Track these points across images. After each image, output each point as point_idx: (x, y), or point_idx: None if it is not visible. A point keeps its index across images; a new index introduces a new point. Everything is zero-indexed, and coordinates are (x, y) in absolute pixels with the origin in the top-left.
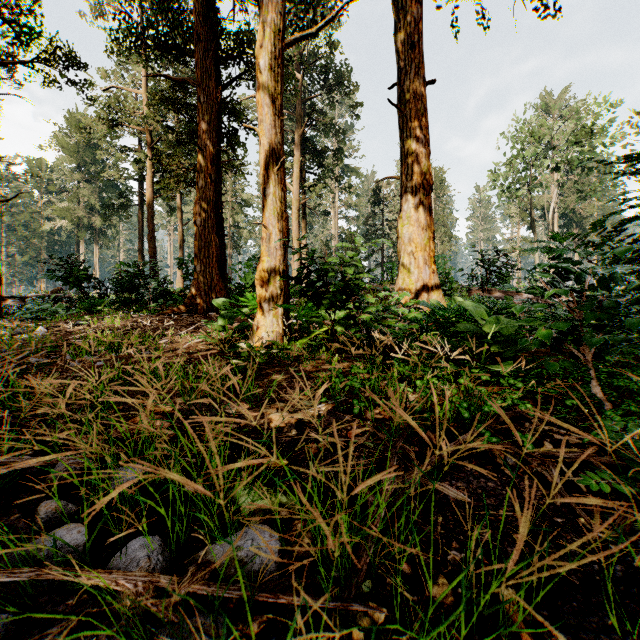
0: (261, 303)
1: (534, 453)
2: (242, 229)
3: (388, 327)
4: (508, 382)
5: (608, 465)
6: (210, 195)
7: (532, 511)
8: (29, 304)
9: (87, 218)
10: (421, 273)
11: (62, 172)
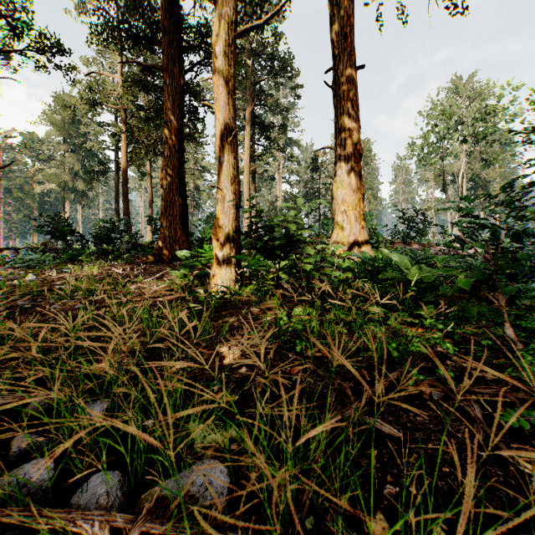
0: (217, 254)
1: (456, 389)
2: (202, 191)
3: (325, 275)
4: (430, 324)
5: (522, 400)
6: (174, 163)
7: (458, 445)
8: (21, 254)
9: (72, 182)
10: (352, 228)
11: (51, 143)
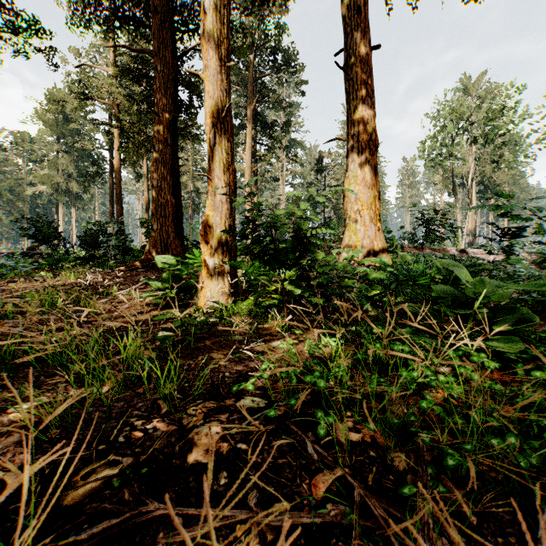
0: (206, 260)
1: None
2: (202, 194)
3: (342, 286)
4: (530, 374)
5: None
6: (166, 158)
7: None
8: None
9: (65, 184)
10: (367, 231)
11: (43, 143)
